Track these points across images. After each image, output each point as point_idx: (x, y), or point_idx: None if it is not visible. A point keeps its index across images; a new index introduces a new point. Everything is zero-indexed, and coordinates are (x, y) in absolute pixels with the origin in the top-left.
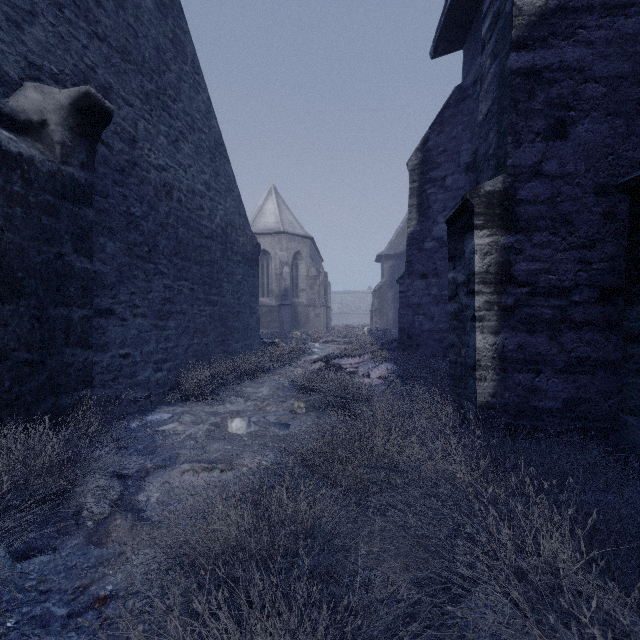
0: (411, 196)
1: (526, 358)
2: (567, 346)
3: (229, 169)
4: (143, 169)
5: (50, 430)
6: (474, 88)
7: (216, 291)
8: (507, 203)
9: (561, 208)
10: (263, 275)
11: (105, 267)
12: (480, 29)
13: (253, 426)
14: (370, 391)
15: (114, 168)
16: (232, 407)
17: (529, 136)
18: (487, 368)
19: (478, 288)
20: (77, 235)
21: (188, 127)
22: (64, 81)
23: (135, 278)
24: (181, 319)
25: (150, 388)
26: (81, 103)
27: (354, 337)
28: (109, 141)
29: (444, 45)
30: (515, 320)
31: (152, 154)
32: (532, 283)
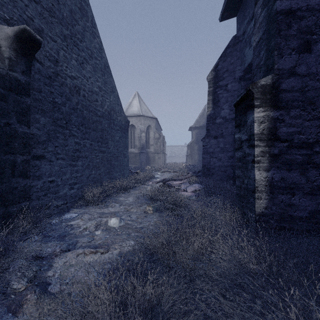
0: (209, 95)
1: (286, 186)
2: (311, 178)
3: (112, 80)
4: (62, 77)
5: (2, 227)
6: (243, 36)
7: (105, 145)
8: (274, 91)
9: (308, 94)
10: (131, 137)
11: (39, 131)
12: (247, 4)
13: (122, 222)
14: (188, 200)
15: (45, 76)
16: (112, 209)
17: (288, 51)
18: (262, 191)
19: (256, 143)
20: (19, 112)
21: (89, 56)
22: (13, 24)
23: (58, 138)
24: (85, 160)
25: (67, 199)
26: (21, 35)
27: (178, 169)
28: (42, 60)
29: (227, 14)
30: (279, 162)
31: (68, 69)
32: (290, 140)
